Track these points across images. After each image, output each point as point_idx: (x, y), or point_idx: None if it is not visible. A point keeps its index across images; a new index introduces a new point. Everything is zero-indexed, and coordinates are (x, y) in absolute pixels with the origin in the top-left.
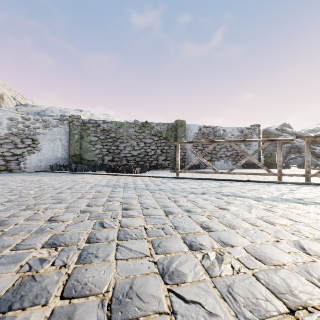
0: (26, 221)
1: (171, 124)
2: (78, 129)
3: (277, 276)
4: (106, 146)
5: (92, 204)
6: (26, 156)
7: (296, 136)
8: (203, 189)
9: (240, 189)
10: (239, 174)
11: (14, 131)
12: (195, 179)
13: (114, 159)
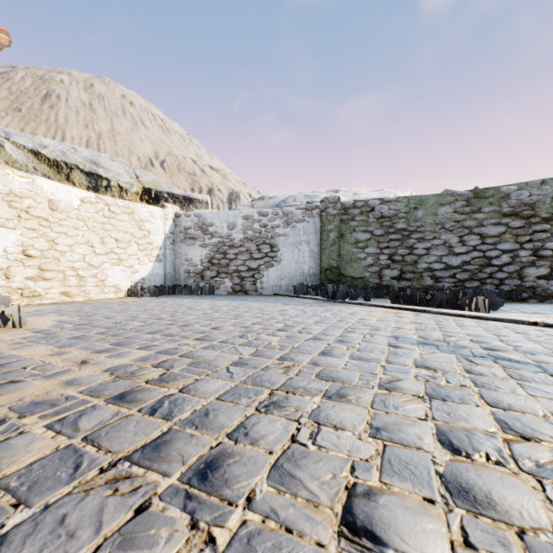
0: (275, 488)
1: None
2: (335, 221)
3: None
4: (386, 248)
5: (456, 437)
6: (263, 270)
7: None
8: None
9: None
10: None
11: (249, 235)
12: None
13: (403, 274)
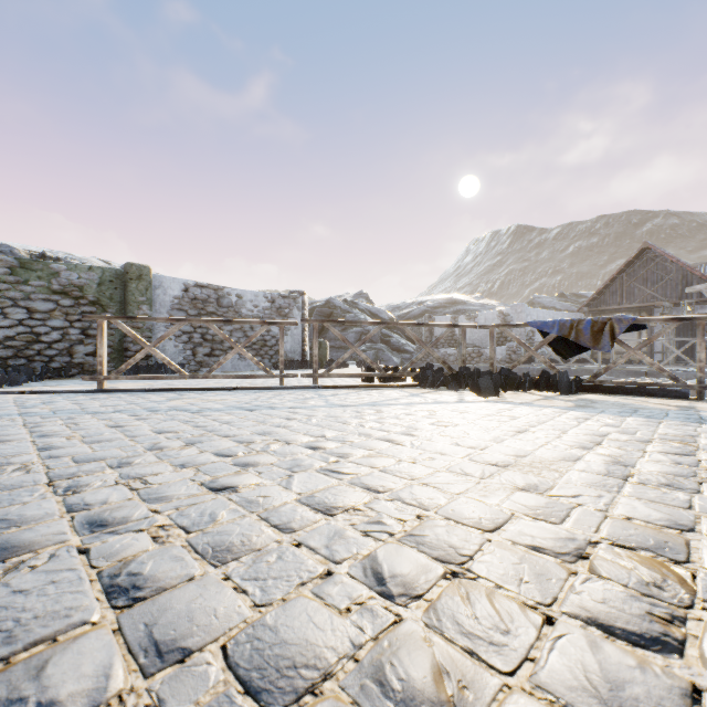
0: None
1: (111, 270)
2: None
3: (77, 468)
4: None
5: None
6: None
7: (302, 319)
8: (126, 406)
9: (200, 400)
10: (223, 377)
11: None
12: (139, 392)
13: None
